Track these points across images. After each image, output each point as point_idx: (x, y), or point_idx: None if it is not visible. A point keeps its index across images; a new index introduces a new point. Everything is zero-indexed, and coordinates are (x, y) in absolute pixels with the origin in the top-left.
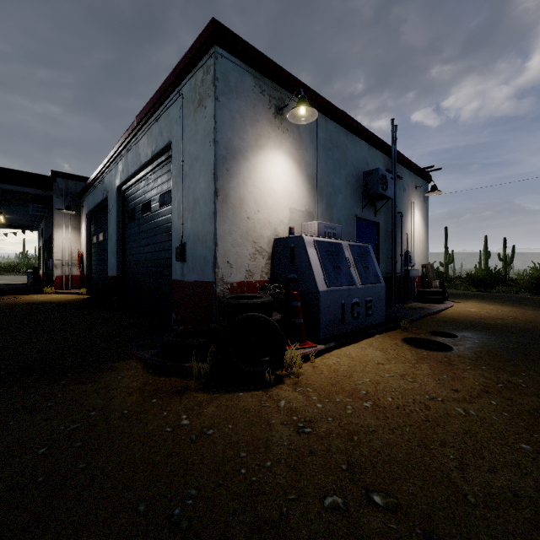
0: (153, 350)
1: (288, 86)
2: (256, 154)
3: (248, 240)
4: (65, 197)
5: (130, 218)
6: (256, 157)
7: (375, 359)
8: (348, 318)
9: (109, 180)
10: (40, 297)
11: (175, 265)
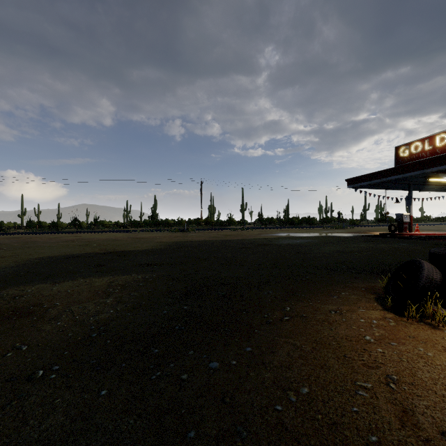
0: None
1: None
2: None
3: None
4: None
5: None
6: None
7: None
8: None
9: None
10: None
11: None
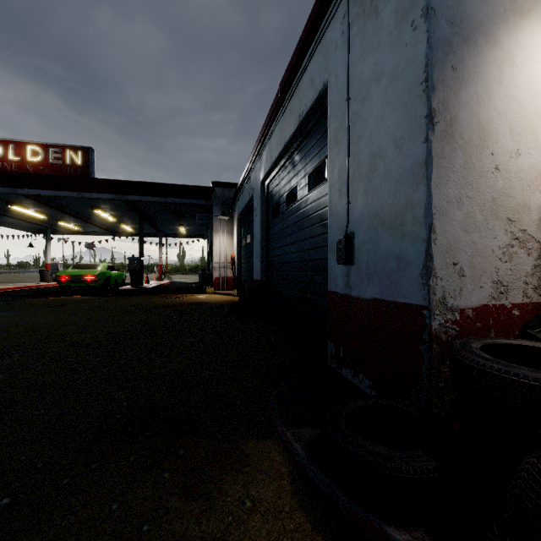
0: (308, 430)
1: None
2: (514, 29)
3: (496, 215)
4: (221, 204)
5: (274, 214)
6: (512, 35)
7: None
8: None
9: (254, 177)
10: (202, 297)
11: (334, 269)
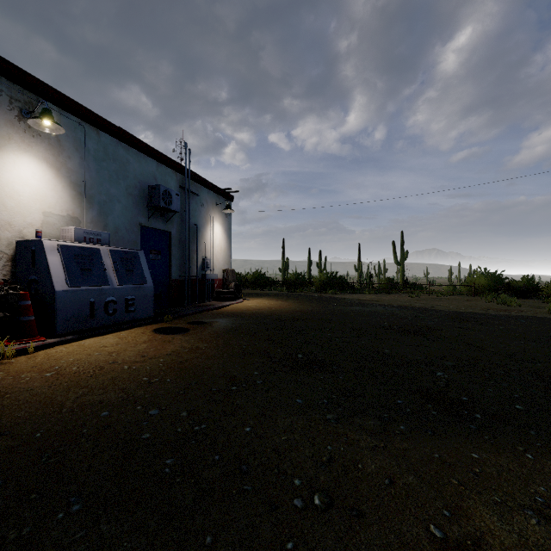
0: None
1: (39, 92)
2: None
3: None
4: None
5: None
6: None
7: (104, 344)
8: (99, 314)
9: None
10: None
11: None
